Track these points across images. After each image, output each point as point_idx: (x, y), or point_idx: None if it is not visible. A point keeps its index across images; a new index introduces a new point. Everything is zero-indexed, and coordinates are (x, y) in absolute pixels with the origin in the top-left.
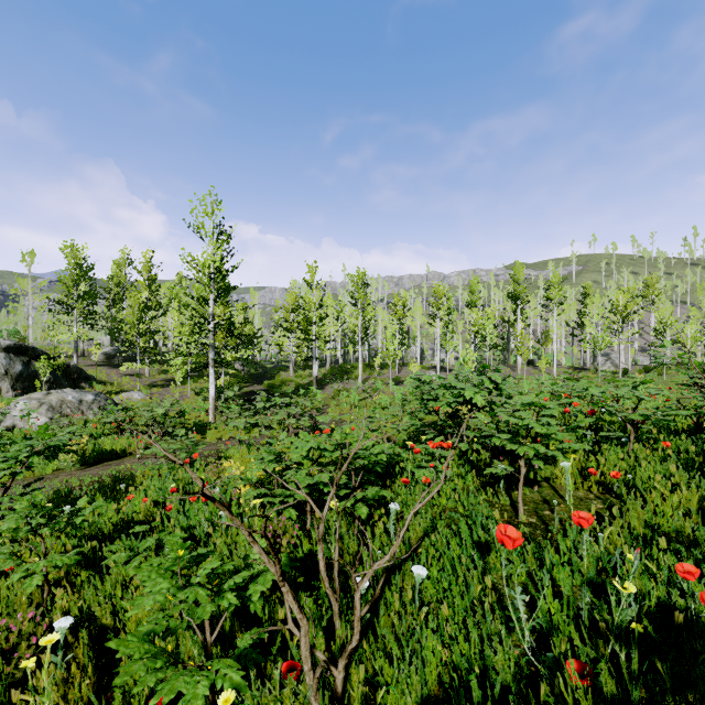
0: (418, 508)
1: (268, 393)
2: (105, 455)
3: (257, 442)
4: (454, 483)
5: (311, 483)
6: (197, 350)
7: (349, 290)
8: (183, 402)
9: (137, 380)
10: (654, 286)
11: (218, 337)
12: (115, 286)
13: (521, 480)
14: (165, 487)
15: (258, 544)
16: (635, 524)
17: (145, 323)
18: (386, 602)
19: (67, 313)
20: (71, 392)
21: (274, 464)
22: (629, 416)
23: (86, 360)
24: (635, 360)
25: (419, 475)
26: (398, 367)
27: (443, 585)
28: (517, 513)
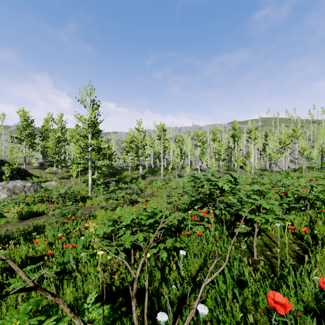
0: (207, 282)
1: (118, 182)
2: (33, 214)
3: (111, 206)
4: (214, 234)
5: (132, 240)
6: (84, 161)
7: (157, 133)
8: (76, 186)
9: (54, 175)
10: (298, 132)
11: (93, 155)
12: (44, 131)
13: (255, 235)
14: (58, 234)
15: (78, 318)
16: (322, 261)
17: (58, 148)
18: (179, 323)
19: (20, 143)
20: (19, 182)
21: (112, 227)
22: (308, 196)
23: (30, 166)
24: (288, 166)
25: (194, 229)
26: (179, 169)
27: (216, 313)
28: (252, 253)
